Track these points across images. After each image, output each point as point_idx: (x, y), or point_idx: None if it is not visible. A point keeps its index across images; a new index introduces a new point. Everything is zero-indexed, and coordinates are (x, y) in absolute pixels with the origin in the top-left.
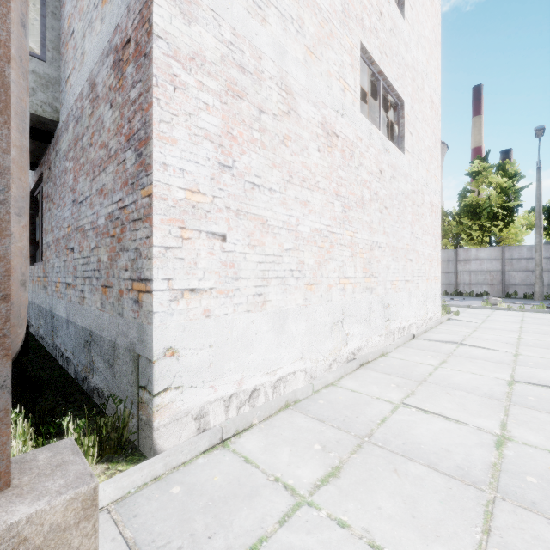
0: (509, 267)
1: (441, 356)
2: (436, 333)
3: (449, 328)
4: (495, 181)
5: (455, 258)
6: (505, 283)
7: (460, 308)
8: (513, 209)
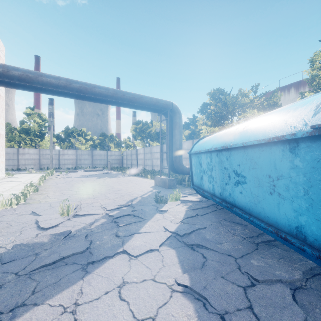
0: (42, 157)
1: (1, 184)
2: (2, 181)
3: (8, 179)
4: (37, 120)
5: (18, 152)
6: (41, 164)
7: (16, 174)
8: (44, 134)
